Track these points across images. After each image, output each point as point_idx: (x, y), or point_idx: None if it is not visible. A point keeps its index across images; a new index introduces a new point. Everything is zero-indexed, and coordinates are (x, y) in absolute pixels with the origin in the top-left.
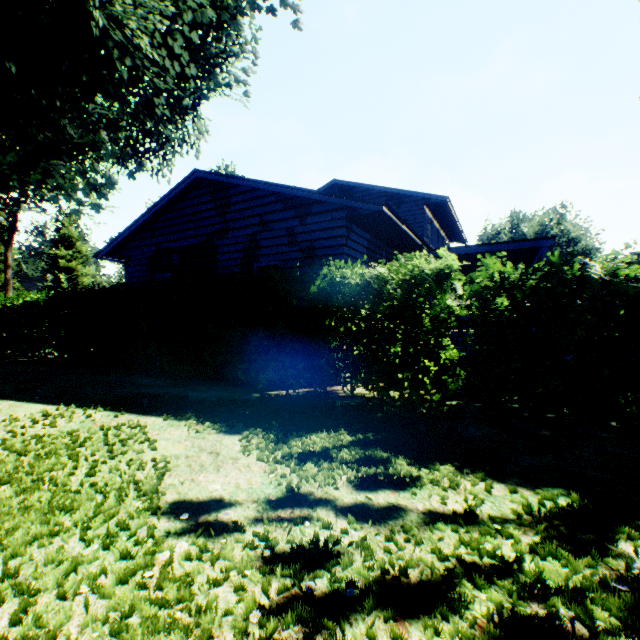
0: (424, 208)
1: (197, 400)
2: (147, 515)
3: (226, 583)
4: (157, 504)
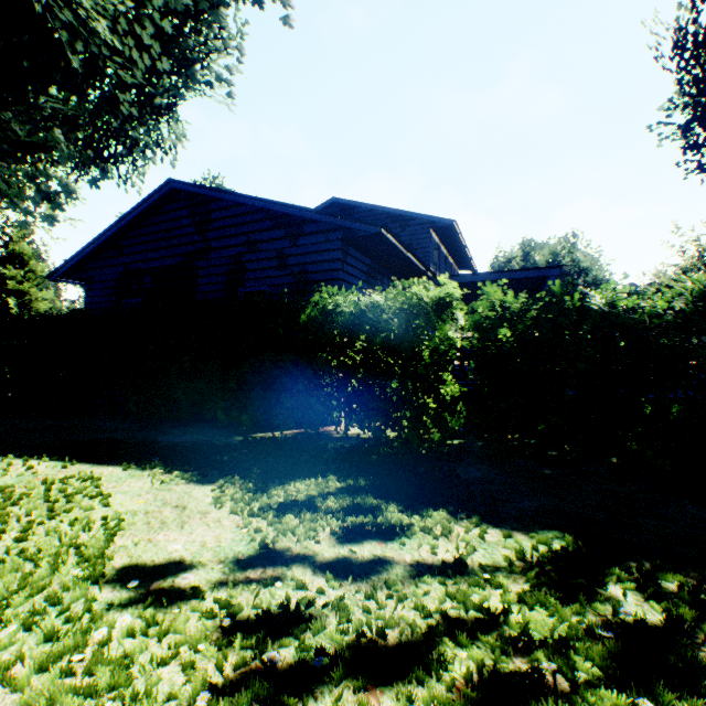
0: (430, 232)
1: (168, 445)
2: (86, 585)
3: (174, 661)
4: (101, 571)
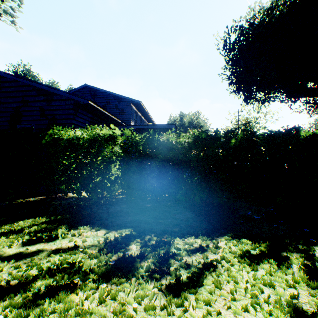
0: (131, 105)
1: None
2: None
3: None
4: None
